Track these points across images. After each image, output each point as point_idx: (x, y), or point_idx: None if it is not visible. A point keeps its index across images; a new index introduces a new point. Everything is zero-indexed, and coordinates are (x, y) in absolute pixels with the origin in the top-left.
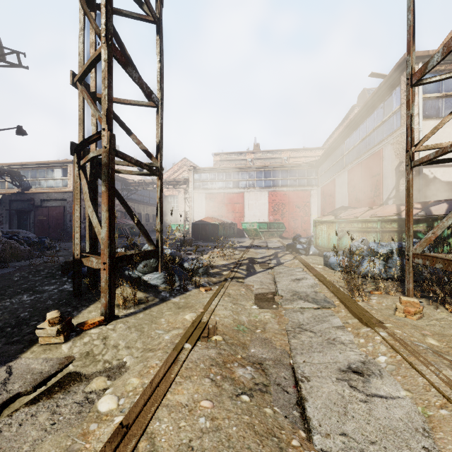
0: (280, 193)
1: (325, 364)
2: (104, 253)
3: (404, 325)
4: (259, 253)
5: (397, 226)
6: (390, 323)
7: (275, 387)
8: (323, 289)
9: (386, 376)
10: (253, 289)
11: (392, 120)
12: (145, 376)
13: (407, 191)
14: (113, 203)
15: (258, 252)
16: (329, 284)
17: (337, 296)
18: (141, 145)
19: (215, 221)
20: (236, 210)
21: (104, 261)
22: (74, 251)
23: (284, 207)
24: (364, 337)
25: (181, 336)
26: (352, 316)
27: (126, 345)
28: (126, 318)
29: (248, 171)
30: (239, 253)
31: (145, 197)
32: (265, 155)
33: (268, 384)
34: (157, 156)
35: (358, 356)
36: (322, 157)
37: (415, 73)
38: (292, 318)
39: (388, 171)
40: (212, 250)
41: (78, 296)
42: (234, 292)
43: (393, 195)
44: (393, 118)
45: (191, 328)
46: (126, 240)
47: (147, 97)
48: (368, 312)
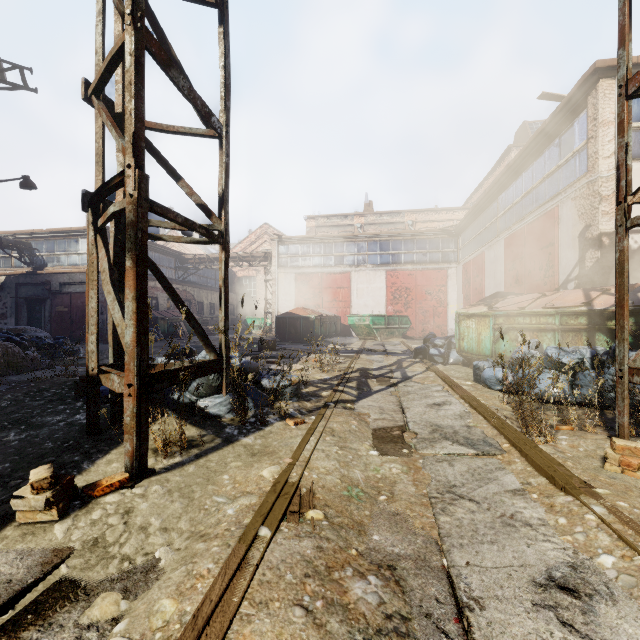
0: (402, 272)
1: (505, 569)
2: (130, 369)
3: (626, 489)
4: (374, 362)
5: (587, 322)
6: (602, 486)
7: (421, 621)
8: (479, 422)
9: (622, 599)
10: (370, 420)
11: (573, 163)
12: (187, 595)
13: (618, 266)
14: (144, 287)
15: (372, 359)
16: (488, 414)
17: (504, 435)
18: (195, 196)
19: (309, 313)
20: (339, 297)
21: (129, 382)
22: (88, 363)
23: (408, 293)
24: (565, 515)
25: (254, 510)
26: (535, 470)
27: (161, 524)
28: (166, 473)
29: (356, 241)
30: (344, 361)
31: (210, 279)
32: (380, 219)
33: (409, 615)
34: (220, 214)
35: (561, 552)
36: (464, 220)
37: (634, 75)
38: (435, 474)
39: (566, 240)
40: (305, 356)
41: (95, 435)
42: (341, 427)
43: (574, 276)
44: (574, 160)
45: (270, 494)
46: (181, 341)
47: (204, 123)
48: (562, 465)
